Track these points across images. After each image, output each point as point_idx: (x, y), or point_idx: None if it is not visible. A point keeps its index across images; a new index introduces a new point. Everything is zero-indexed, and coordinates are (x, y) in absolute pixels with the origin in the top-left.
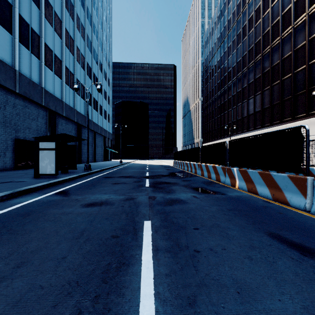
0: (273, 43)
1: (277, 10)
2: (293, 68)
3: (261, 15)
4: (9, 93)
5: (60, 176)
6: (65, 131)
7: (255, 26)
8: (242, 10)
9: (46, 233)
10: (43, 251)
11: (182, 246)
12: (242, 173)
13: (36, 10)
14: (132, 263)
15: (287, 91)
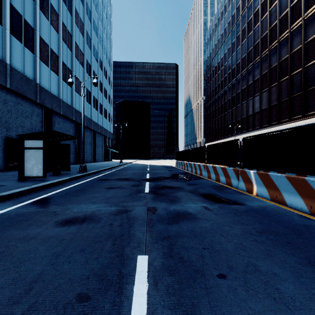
0: (281, 36)
1: (286, 2)
2: (303, 62)
3: (267, 8)
4: None
5: (49, 179)
6: (62, 130)
7: (261, 20)
8: (247, 4)
9: None
10: None
11: None
12: (262, 176)
13: (30, 0)
14: None
15: (296, 87)
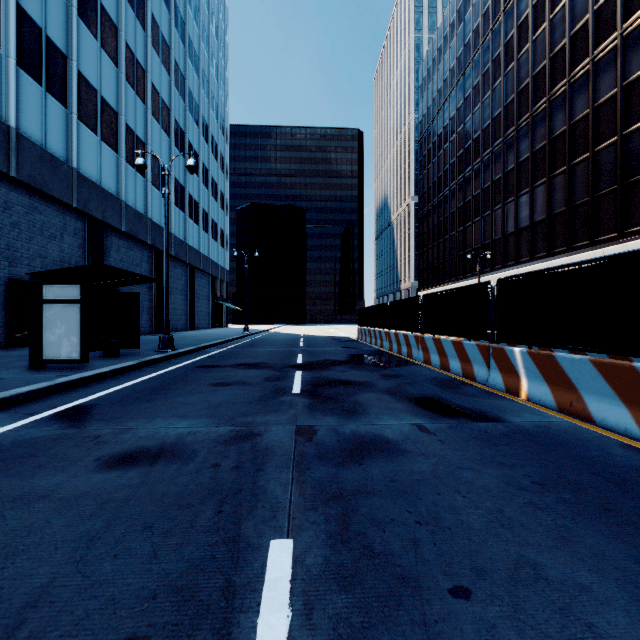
0: (574, 72)
1: (584, 1)
2: (621, 124)
3: (546, 13)
4: None
5: (94, 366)
6: (126, 264)
7: (534, 39)
8: (504, 7)
9: None
10: None
11: None
12: (540, 360)
13: None
14: None
15: (606, 175)
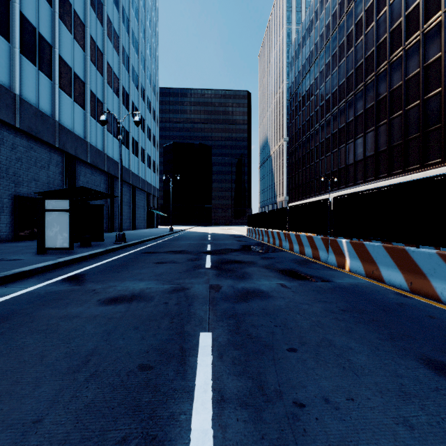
0: (392, 56)
1: (399, 9)
2: (422, 92)
3: (374, 16)
4: (5, 129)
5: (77, 252)
6: (90, 185)
7: (366, 33)
8: (346, 10)
9: (23, 358)
10: (1, 404)
11: (269, 391)
12: (357, 247)
13: (47, 7)
14: (171, 438)
15: (413, 126)
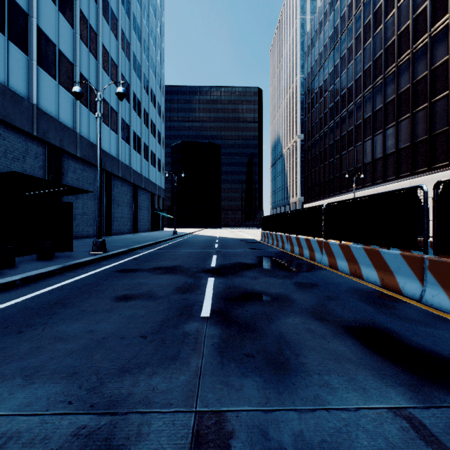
0: (434, 27)
1: None
2: None
3: None
4: None
5: (14, 272)
6: (81, 183)
7: (399, 6)
8: None
9: None
10: None
11: None
12: None
13: None
14: None
15: None
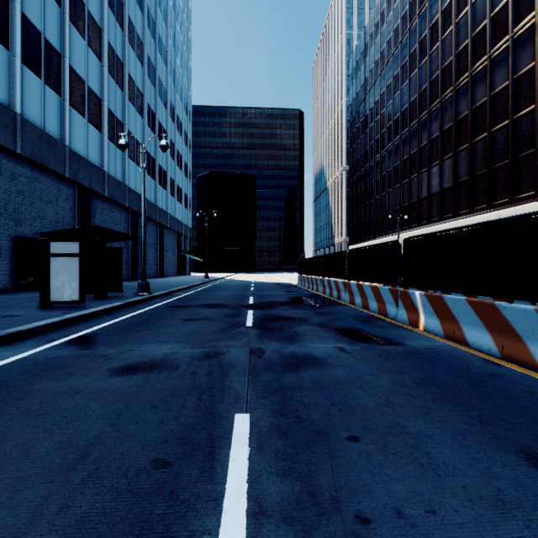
0: (475, 66)
1: (483, 9)
2: (512, 110)
3: (452, 18)
4: (3, 155)
5: (90, 306)
6: (107, 224)
7: (443, 39)
8: (419, 11)
9: (3, 450)
10: None
11: (323, 499)
12: (433, 300)
13: (55, 7)
14: None
15: (500, 151)
